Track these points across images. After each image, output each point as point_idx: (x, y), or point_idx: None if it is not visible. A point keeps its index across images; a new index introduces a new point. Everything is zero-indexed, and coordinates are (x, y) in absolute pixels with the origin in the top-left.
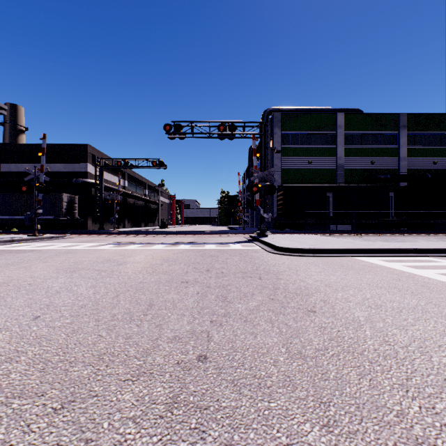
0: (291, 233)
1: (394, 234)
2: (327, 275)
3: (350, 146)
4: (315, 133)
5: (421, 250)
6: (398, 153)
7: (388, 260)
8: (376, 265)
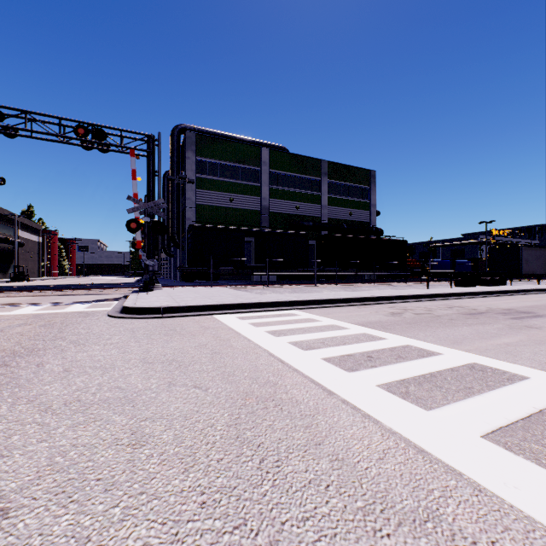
0: (195, 286)
1: (307, 285)
2: (111, 349)
3: (276, 187)
4: (238, 166)
5: (294, 302)
6: (320, 201)
7: (246, 317)
8: (218, 326)
